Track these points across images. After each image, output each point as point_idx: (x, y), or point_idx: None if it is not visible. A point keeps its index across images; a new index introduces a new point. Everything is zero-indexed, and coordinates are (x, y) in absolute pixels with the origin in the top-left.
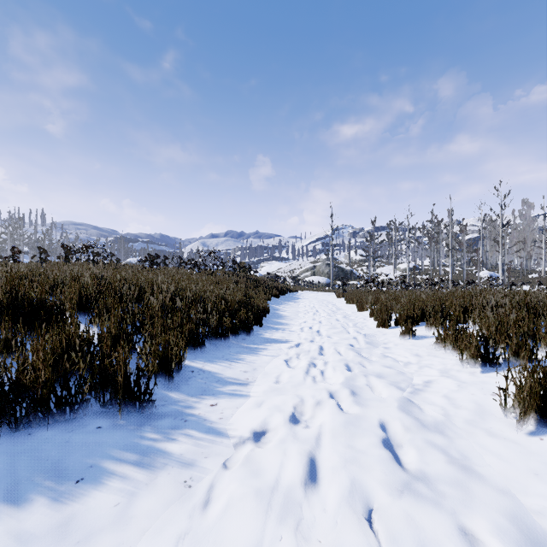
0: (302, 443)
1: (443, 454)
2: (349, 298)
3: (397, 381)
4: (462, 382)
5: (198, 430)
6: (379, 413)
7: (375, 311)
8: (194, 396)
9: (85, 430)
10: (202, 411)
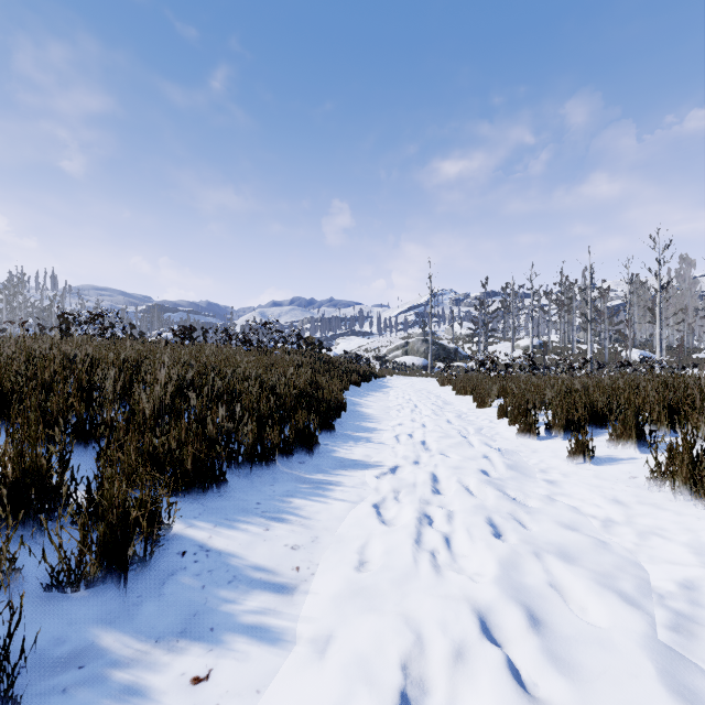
0: None
1: None
2: (461, 387)
3: (619, 582)
4: None
5: None
6: None
7: (510, 410)
8: (163, 637)
9: None
10: None
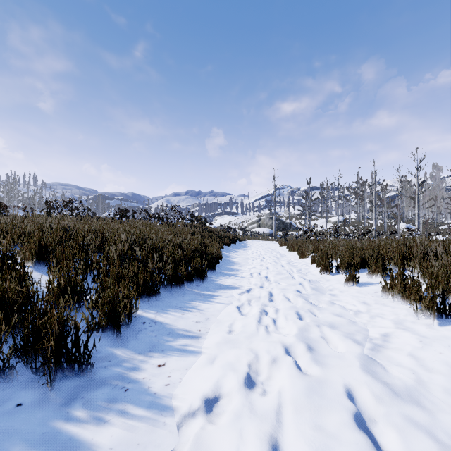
0: (262, 427)
1: (438, 447)
2: (291, 246)
3: (353, 334)
4: (423, 337)
5: (139, 404)
6: (344, 378)
7: (317, 258)
8: (142, 353)
9: (0, 410)
10: (148, 374)
